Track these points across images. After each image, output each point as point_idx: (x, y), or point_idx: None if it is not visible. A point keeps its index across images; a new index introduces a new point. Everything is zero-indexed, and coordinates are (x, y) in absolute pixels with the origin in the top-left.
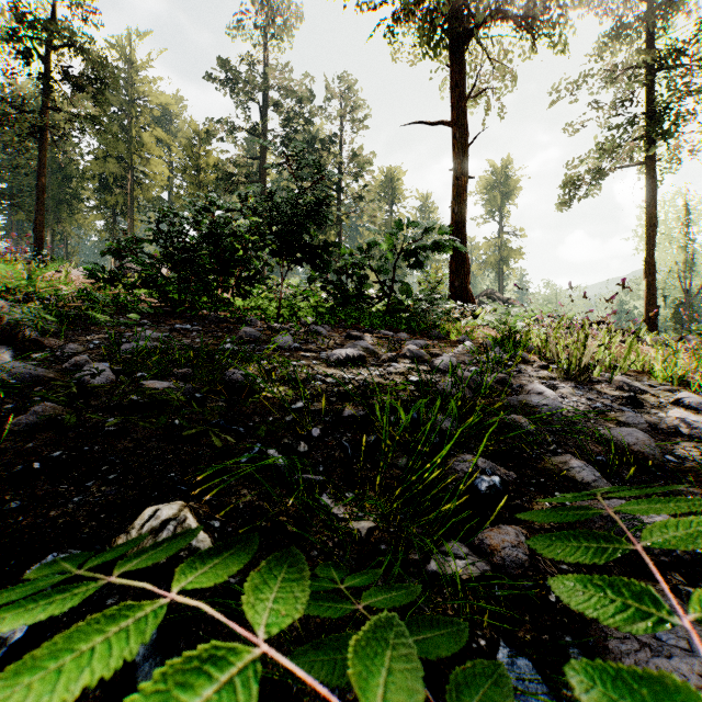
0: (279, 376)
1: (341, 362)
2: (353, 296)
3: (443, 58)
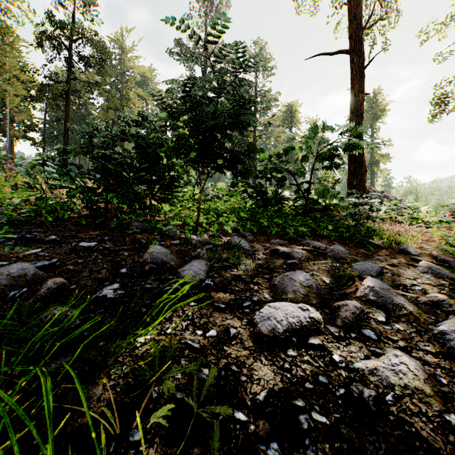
0: (147, 426)
1: (279, 337)
2: (272, 199)
3: (339, 4)
